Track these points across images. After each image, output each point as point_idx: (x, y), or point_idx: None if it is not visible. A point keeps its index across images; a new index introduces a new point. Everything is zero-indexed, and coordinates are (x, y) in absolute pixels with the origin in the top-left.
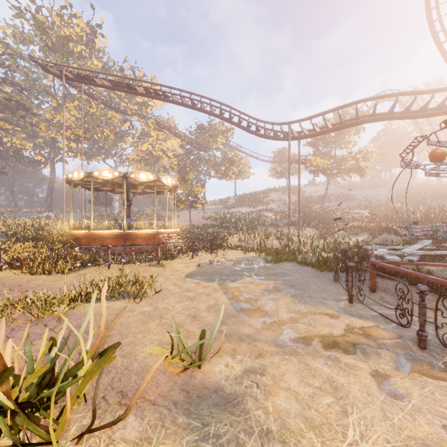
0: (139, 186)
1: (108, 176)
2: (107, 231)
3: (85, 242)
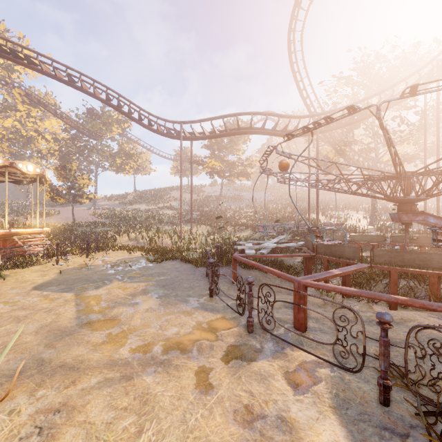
0: None
1: None
2: None
3: None
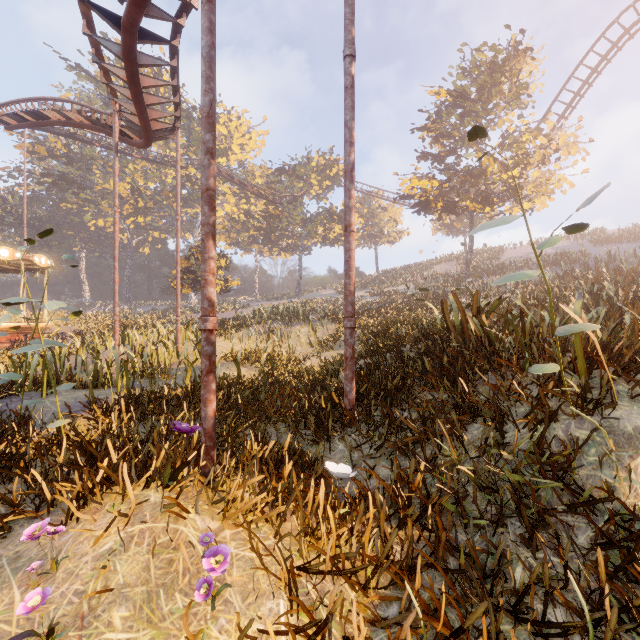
0: None
1: None
2: None
3: None
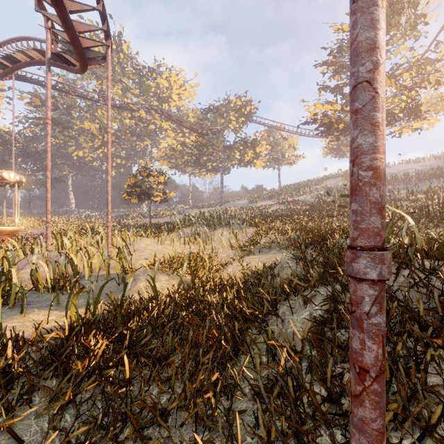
0: None
1: None
2: None
3: None
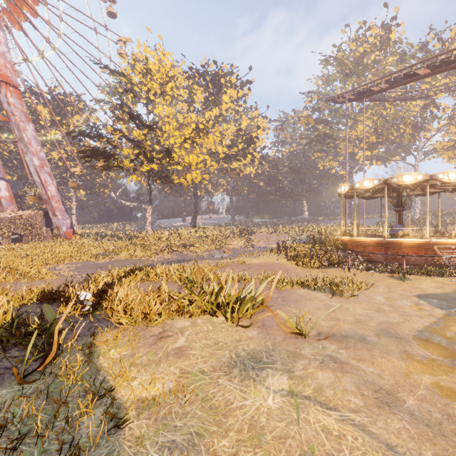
0: (417, 187)
1: (368, 185)
2: (367, 238)
3: (350, 247)
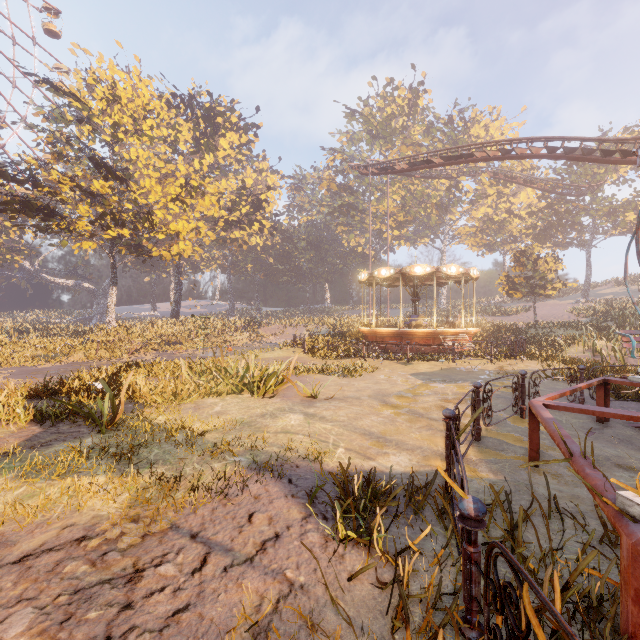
0: (432, 278)
1: (385, 274)
2: (385, 329)
3: (370, 338)
